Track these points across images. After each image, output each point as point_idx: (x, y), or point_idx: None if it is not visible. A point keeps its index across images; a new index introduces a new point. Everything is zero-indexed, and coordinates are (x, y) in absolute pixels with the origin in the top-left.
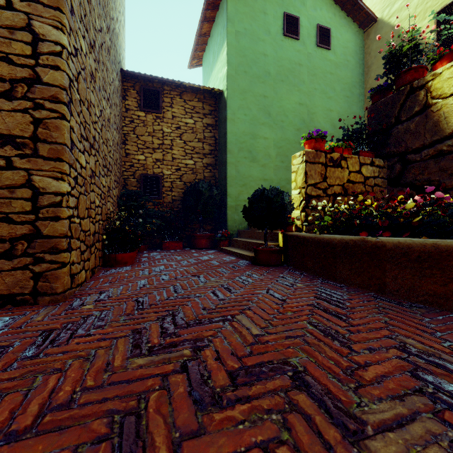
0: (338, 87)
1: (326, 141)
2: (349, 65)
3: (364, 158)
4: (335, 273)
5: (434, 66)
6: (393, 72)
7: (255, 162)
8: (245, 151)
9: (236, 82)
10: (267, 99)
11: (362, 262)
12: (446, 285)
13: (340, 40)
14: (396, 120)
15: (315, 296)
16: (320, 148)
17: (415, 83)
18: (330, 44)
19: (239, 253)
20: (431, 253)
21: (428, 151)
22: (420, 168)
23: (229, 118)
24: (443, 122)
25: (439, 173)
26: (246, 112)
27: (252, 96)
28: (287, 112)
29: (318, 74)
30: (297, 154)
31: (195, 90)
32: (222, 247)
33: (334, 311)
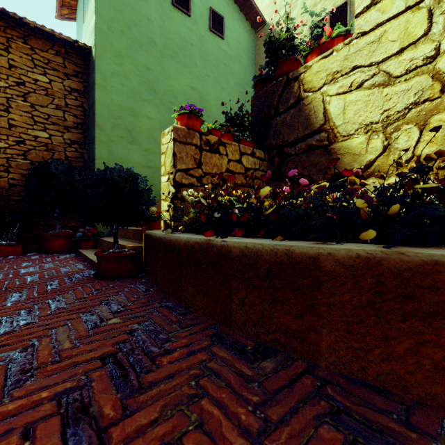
0: (232, 80)
1: (203, 120)
2: (242, 61)
3: (244, 147)
4: (180, 291)
5: (306, 59)
6: (273, 62)
7: (135, 144)
8: (122, 129)
9: (108, 40)
10: (151, 72)
11: (207, 276)
12: (301, 317)
13: (233, 33)
14: (275, 112)
15: (107, 355)
16: (194, 127)
17: (291, 74)
18: (223, 33)
19: (91, 258)
20: (283, 265)
21: (301, 145)
22: (295, 162)
23: (99, 83)
24: (313, 116)
25: (310, 167)
26: (124, 82)
27: (132, 64)
28: (177, 94)
29: (211, 61)
30: (166, 131)
31: (50, 39)
32: (82, 250)
33: (93, 416)
